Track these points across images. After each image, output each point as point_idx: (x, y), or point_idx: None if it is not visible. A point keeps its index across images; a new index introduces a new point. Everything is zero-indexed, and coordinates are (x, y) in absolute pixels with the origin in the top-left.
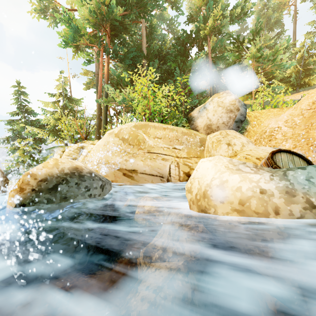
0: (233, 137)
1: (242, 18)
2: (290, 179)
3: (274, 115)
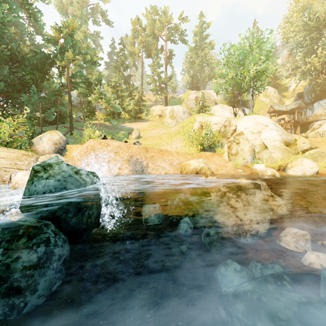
0: None
1: (93, 64)
2: None
3: (76, 149)
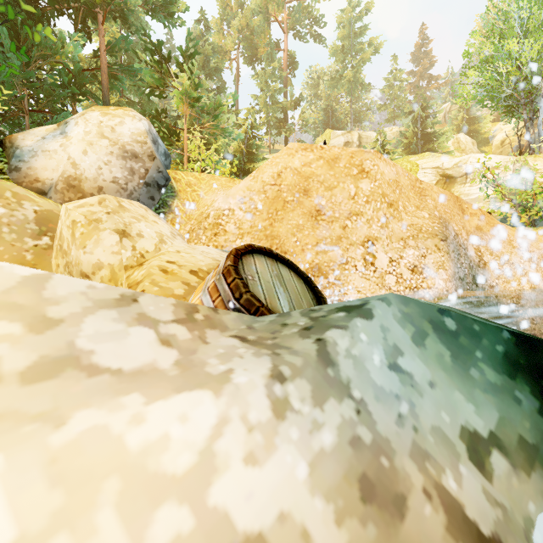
0: (139, 216)
1: (168, 18)
2: (348, 380)
3: (222, 186)
